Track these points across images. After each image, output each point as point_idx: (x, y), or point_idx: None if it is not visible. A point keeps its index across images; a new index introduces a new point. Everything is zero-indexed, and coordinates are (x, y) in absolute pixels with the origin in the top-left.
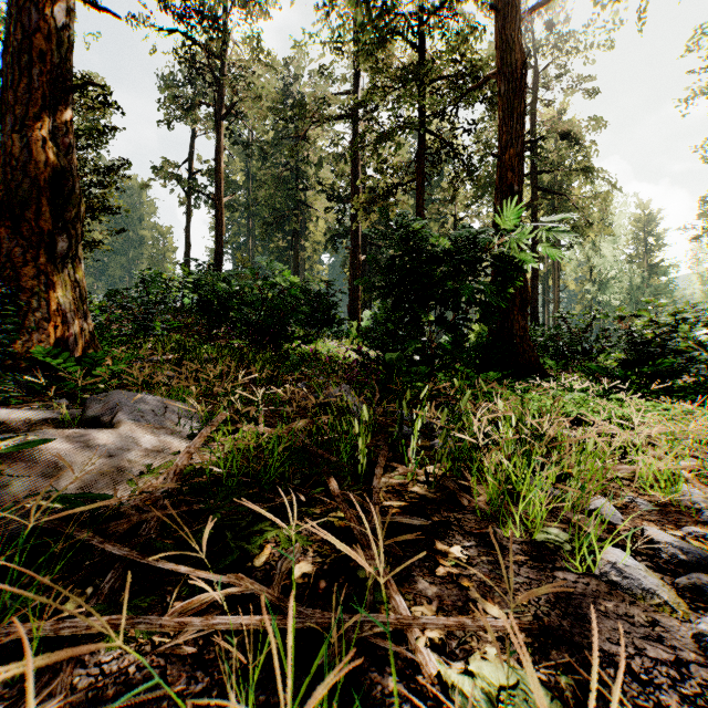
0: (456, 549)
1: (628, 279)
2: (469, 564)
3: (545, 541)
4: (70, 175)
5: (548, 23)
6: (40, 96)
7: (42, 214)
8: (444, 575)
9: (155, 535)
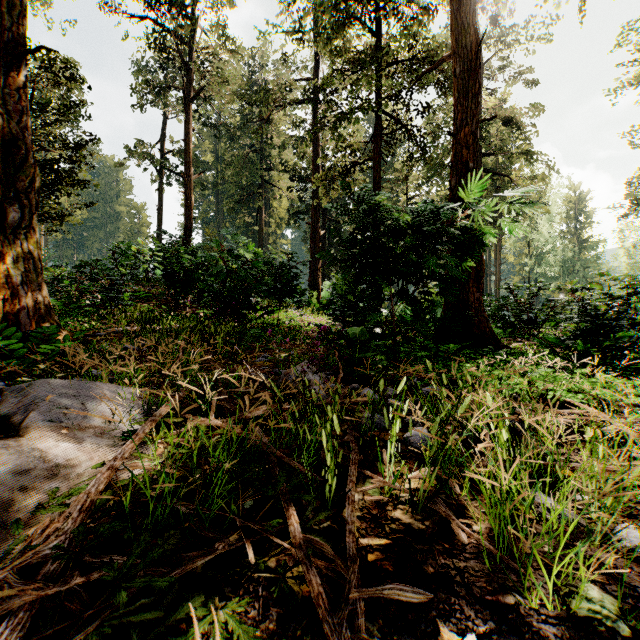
0: None
1: (561, 253)
2: None
3: (591, 617)
4: (23, 143)
5: (492, 18)
6: None
7: None
8: None
9: None
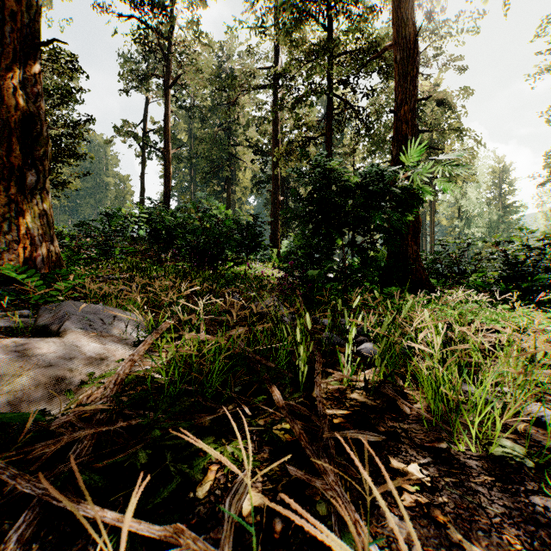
0: (414, 467)
1: (487, 216)
2: (435, 489)
3: (504, 456)
4: (38, 119)
5: (427, 14)
6: (12, 51)
7: (13, 151)
8: (412, 505)
9: (86, 458)
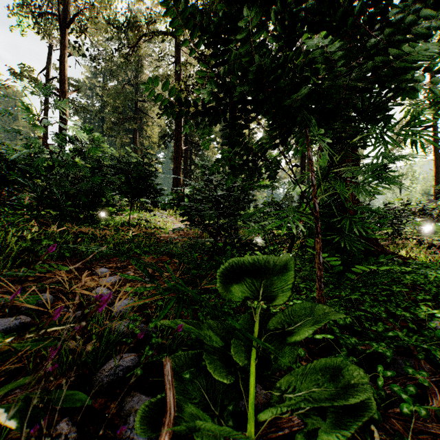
0: None
1: None
2: None
3: None
4: None
5: None
6: None
7: None
8: None
9: None
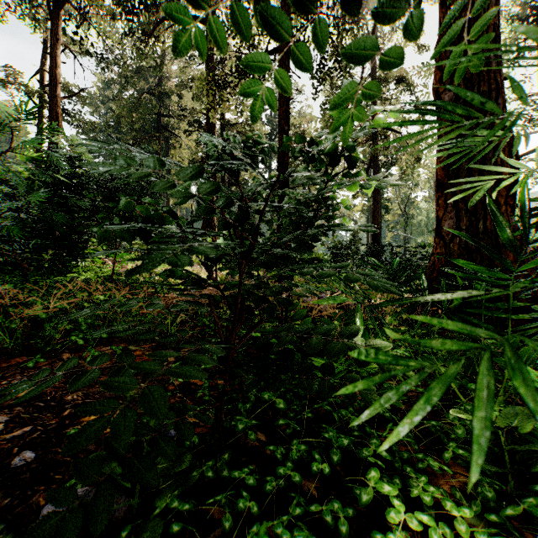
0: None
1: (426, 213)
2: None
3: None
4: None
5: None
6: None
7: None
8: None
9: None
